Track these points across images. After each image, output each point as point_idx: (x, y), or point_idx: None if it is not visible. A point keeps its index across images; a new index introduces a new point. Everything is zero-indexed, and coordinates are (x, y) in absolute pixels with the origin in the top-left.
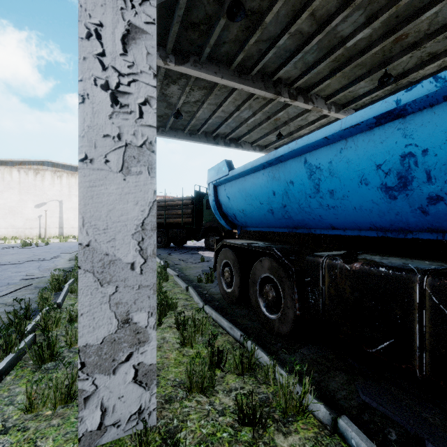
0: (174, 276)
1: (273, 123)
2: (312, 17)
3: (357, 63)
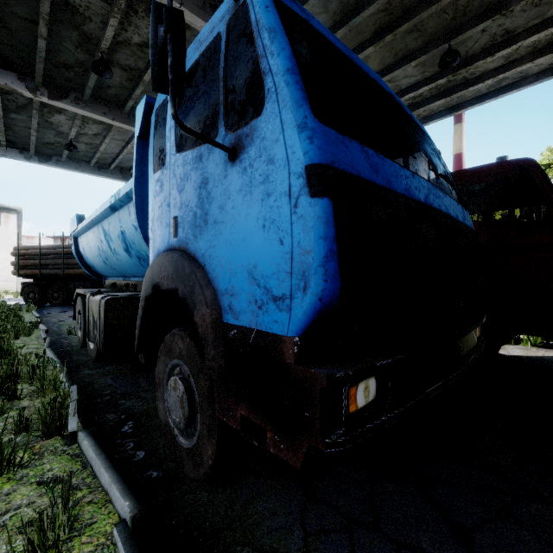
0: (41, 331)
1: None
2: None
3: None
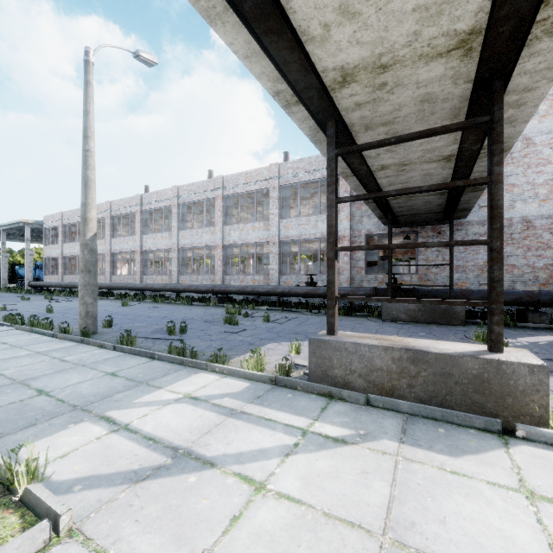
0: None
1: None
2: None
3: None
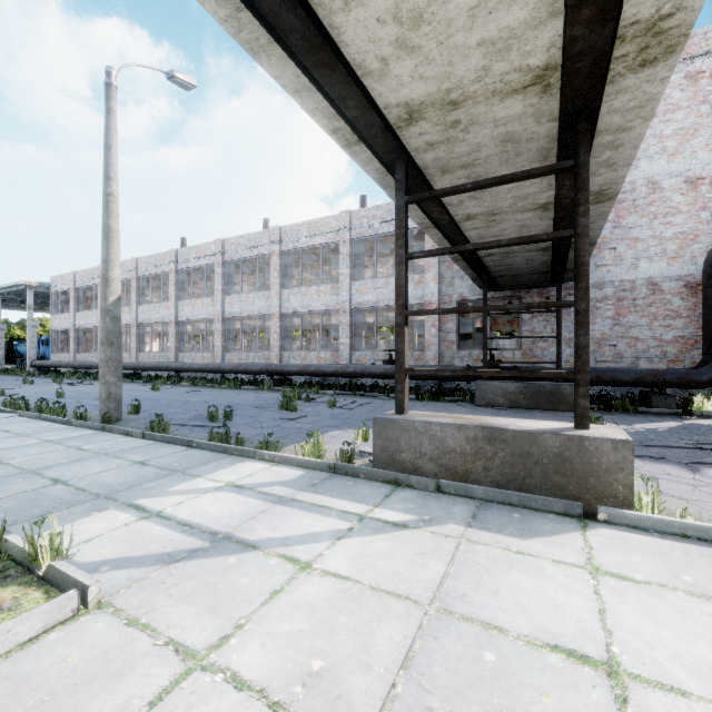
0: None
1: None
2: None
3: None
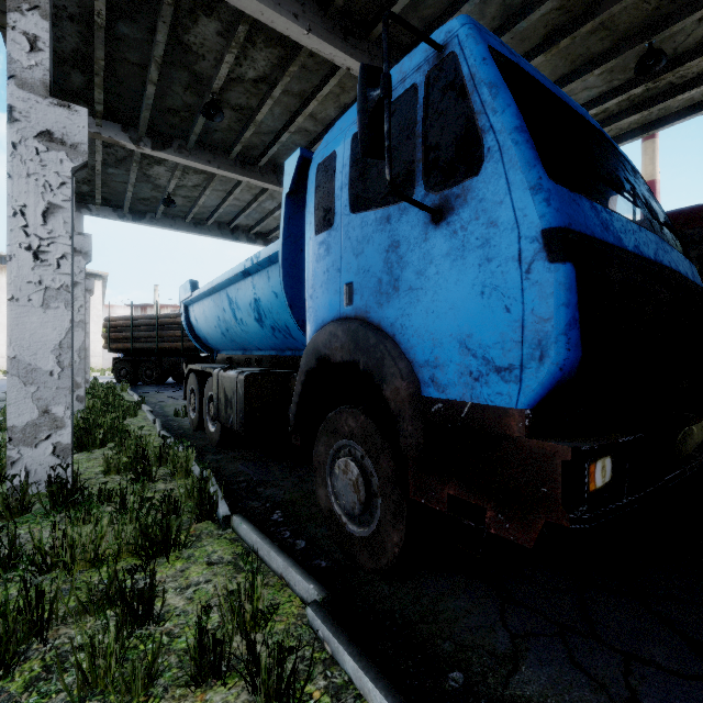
0: (146, 412)
1: None
2: (313, 118)
3: None
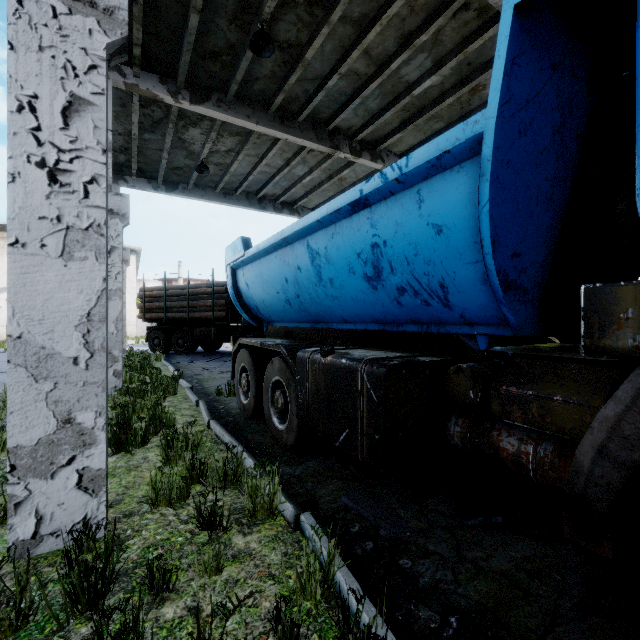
0: (186, 389)
1: (338, 184)
2: (367, 56)
3: (430, 115)
